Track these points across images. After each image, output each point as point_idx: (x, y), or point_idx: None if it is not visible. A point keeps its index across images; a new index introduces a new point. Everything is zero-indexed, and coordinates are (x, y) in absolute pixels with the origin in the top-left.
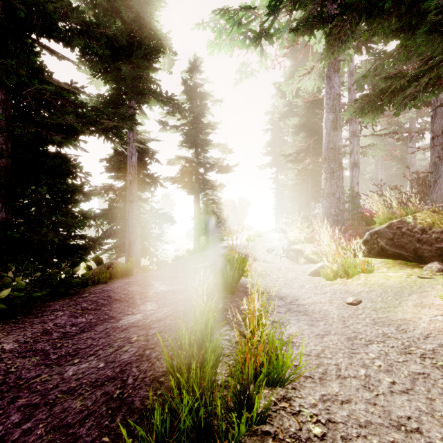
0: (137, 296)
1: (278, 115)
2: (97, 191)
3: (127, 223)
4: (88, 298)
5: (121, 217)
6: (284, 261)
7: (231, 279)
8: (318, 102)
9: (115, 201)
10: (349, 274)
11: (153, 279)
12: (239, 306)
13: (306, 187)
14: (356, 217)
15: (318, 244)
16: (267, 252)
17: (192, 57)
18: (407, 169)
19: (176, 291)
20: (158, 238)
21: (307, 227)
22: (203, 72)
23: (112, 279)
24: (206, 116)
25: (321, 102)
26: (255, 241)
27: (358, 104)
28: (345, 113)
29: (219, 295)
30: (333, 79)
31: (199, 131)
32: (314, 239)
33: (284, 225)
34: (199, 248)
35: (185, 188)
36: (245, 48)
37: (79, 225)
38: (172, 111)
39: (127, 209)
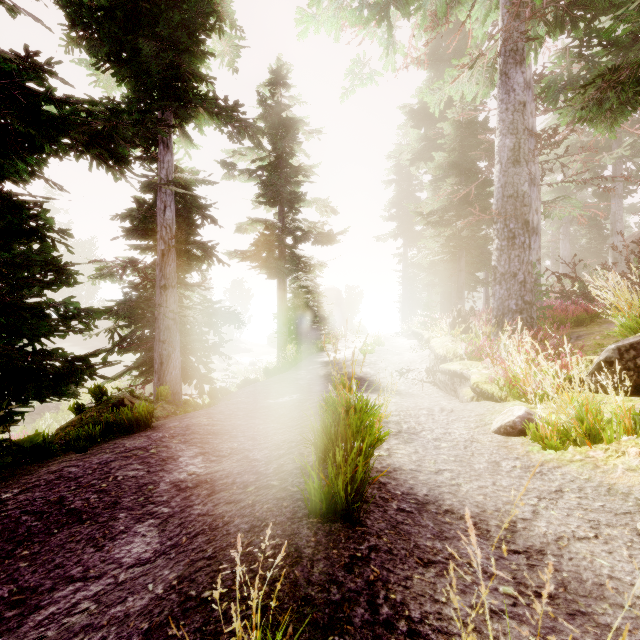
0: (127, 497)
1: (408, 156)
2: (109, 270)
3: (156, 326)
4: (4, 509)
5: (151, 314)
6: (428, 392)
7: (348, 492)
8: (478, 127)
9: (139, 288)
10: (596, 439)
11: (184, 439)
12: (374, 595)
13: (458, 265)
14: (542, 315)
15: (492, 363)
16: (396, 372)
17: (274, 64)
18: (604, 241)
19: (218, 482)
20: (215, 349)
21: (462, 331)
22: (292, 86)
23: (108, 437)
24: (297, 156)
25: (484, 126)
26: (375, 354)
27: (594, 89)
28: (564, 112)
29: (315, 530)
30: (514, 78)
31: (286, 180)
32: (481, 353)
33: (418, 327)
34: (285, 365)
35: (263, 269)
36: (361, 25)
37: (37, 331)
38: (236, 134)
39: (157, 301)
